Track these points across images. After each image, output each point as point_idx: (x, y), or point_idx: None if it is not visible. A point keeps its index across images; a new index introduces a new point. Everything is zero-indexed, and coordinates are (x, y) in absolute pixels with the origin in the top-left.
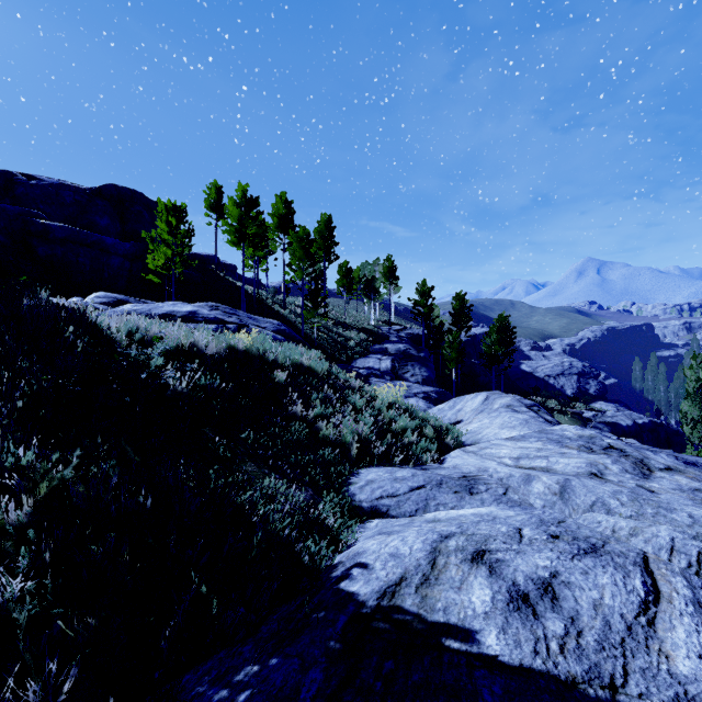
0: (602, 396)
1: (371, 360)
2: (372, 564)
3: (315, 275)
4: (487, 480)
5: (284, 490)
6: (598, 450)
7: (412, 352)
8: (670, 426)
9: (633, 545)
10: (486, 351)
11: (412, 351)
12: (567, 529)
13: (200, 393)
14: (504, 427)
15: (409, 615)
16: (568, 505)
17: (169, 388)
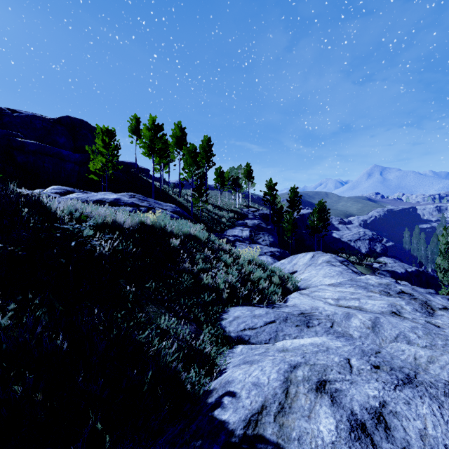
0: (385, 253)
1: (236, 230)
2: (239, 393)
3: (200, 175)
4: (318, 316)
5: (175, 325)
6: (394, 294)
7: (263, 225)
8: (429, 272)
9: (432, 370)
10: (311, 225)
11: (263, 225)
12: (384, 359)
13: (118, 254)
14: (326, 276)
15: (270, 445)
16: (378, 336)
17: (96, 252)
